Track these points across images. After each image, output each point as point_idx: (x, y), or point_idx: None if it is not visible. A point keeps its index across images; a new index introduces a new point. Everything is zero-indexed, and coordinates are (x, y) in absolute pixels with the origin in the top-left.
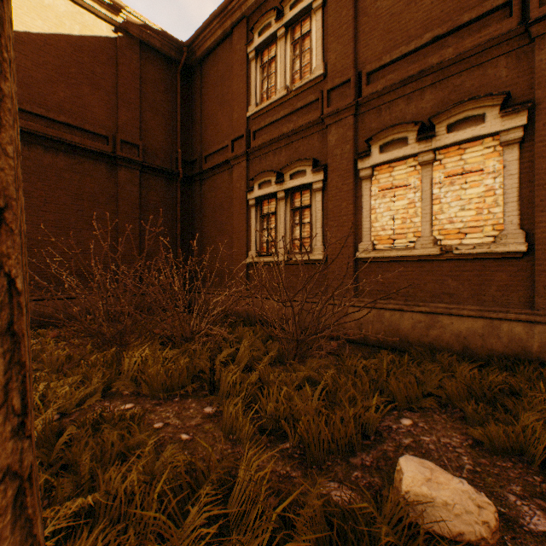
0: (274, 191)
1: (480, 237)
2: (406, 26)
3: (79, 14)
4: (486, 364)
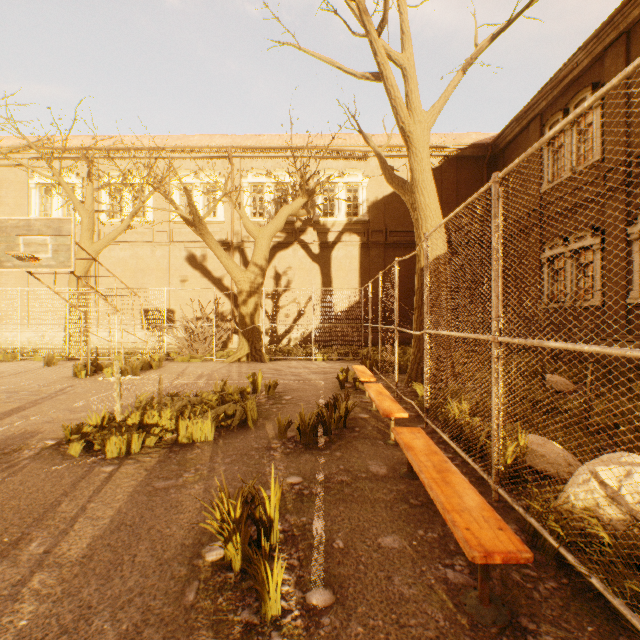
0: (560, 252)
1: None
2: None
3: None
4: None
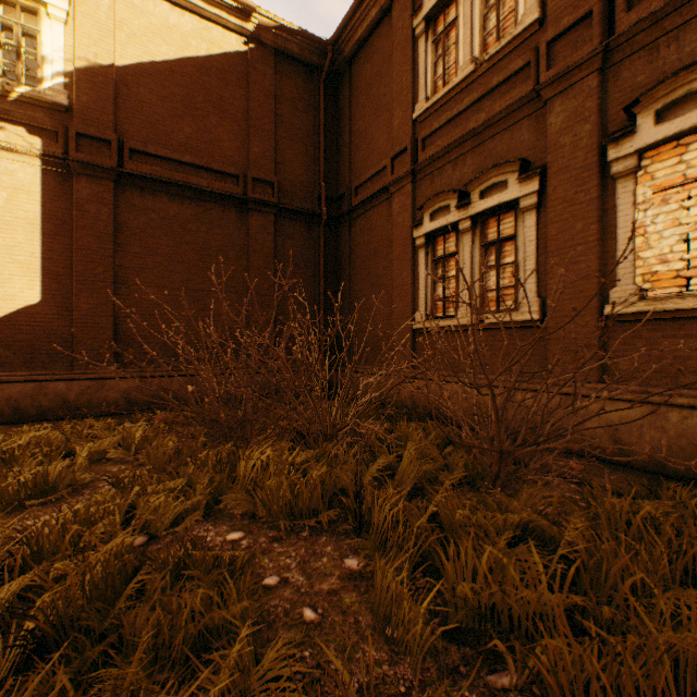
0: (453, 221)
1: None
2: None
3: (206, 30)
4: None
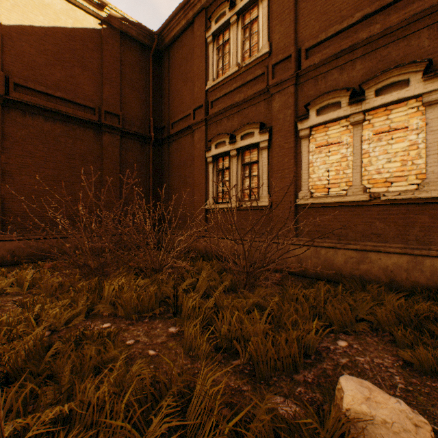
0: (227, 150)
1: (405, 185)
2: (339, 7)
3: (72, 11)
4: (411, 294)
